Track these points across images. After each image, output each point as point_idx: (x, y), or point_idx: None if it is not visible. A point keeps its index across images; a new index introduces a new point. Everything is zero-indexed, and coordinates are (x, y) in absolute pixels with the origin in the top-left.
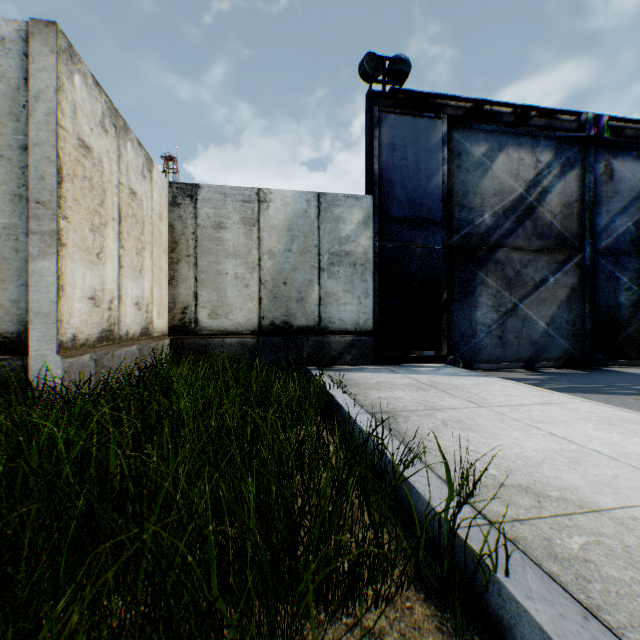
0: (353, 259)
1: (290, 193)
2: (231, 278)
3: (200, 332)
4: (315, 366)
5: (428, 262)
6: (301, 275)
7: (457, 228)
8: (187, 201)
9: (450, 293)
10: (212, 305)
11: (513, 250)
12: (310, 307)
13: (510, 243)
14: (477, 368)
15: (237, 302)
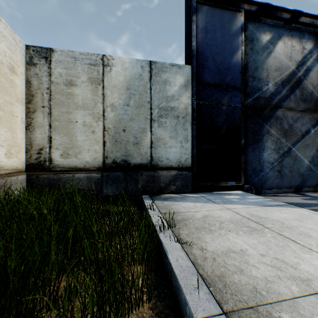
0: (176, 113)
1: (128, 60)
2: (80, 125)
3: (54, 169)
4: (148, 194)
5: (231, 116)
6: (137, 124)
7: (250, 93)
8: (42, 62)
9: (245, 139)
10: (64, 147)
11: (287, 110)
12: (144, 149)
13: (285, 105)
14: (264, 193)
15: (85, 145)
